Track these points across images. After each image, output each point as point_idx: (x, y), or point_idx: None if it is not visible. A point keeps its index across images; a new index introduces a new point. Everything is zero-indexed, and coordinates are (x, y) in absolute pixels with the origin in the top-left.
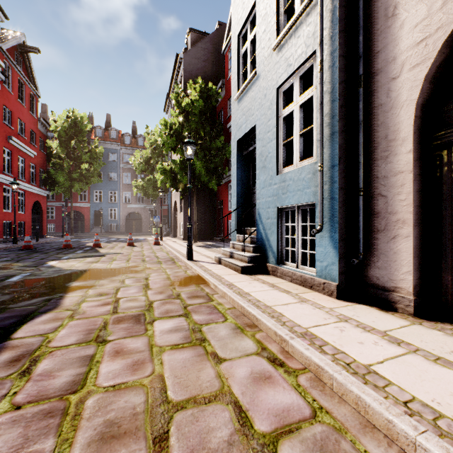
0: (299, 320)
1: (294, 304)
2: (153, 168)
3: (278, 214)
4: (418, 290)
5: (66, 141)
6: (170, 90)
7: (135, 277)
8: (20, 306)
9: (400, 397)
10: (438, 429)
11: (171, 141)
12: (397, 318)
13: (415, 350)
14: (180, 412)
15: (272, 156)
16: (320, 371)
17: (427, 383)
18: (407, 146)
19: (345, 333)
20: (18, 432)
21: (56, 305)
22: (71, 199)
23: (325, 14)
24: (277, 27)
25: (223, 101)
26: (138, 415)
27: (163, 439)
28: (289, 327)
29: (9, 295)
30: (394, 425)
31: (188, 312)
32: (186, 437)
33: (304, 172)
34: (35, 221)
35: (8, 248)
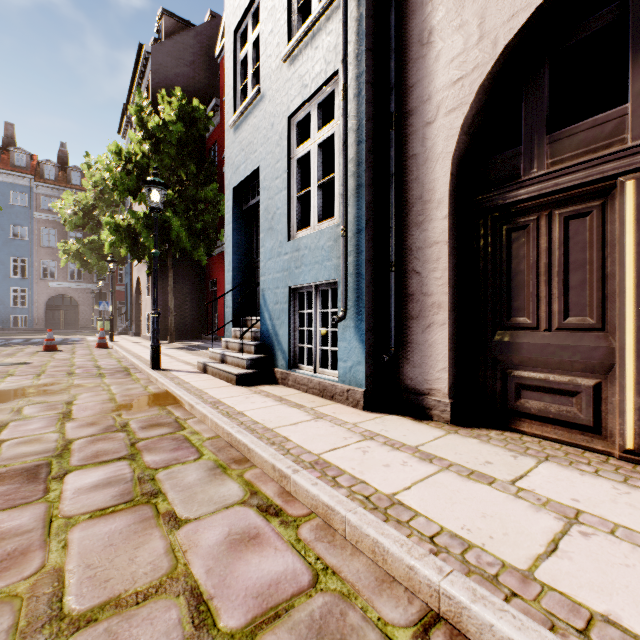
0: (310, 445)
1: (307, 422)
2: (98, 223)
3: (290, 297)
4: (455, 391)
5: None
6: (129, 100)
7: (47, 401)
8: None
9: (426, 531)
10: (466, 566)
11: (129, 180)
12: (432, 428)
13: (448, 466)
14: (84, 631)
15: (281, 214)
16: (331, 513)
17: (458, 506)
18: (443, 210)
19: (369, 455)
20: None
21: None
22: None
23: (350, 23)
24: (289, 30)
25: (217, 131)
26: None
27: None
28: (294, 456)
29: None
30: (416, 572)
31: (137, 451)
32: None
33: (324, 238)
34: None
35: None
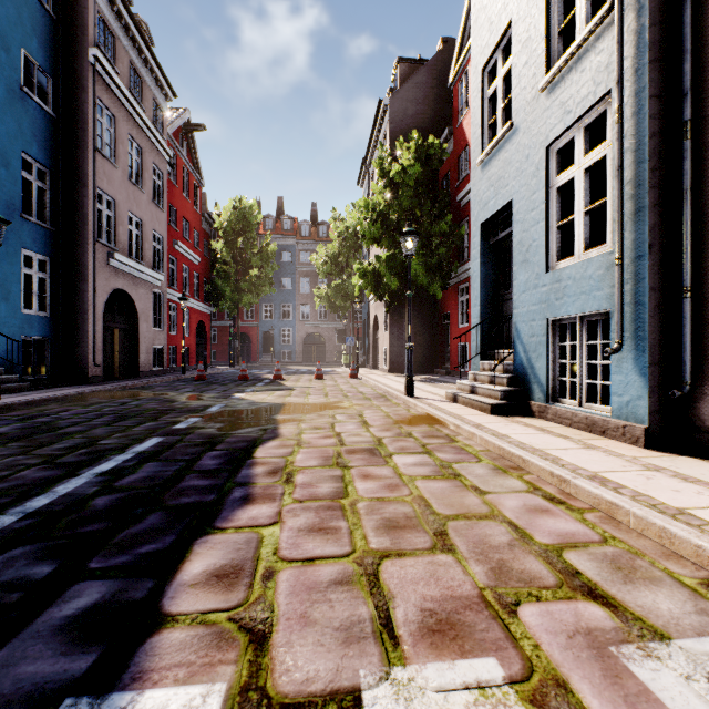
0: (585, 465)
1: (576, 449)
2: (341, 268)
3: (548, 330)
4: None
5: (232, 240)
6: (367, 153)
7: (345, 413)
8: (240, 433)
9: None
10: None
11: (374, 229)
12: None
13: None
14: (452, 521)
15: (538, 246)
16: (614, 508)
17: None
18: None
19: (654, 481)
20: (312, 514)
21: (276, 434)
22: (237, 316)
23: (627, 37)
24: (547, 58)
25: (449, 160)
26: (411, 518)
27: (442, 534)
28: (569, 469)
29: (222, 423)
30: (704, 550)
31: (429, 450)
32: (464, 536)
33: (592, 267)
34: (199, 347)
35: (180, 378)
